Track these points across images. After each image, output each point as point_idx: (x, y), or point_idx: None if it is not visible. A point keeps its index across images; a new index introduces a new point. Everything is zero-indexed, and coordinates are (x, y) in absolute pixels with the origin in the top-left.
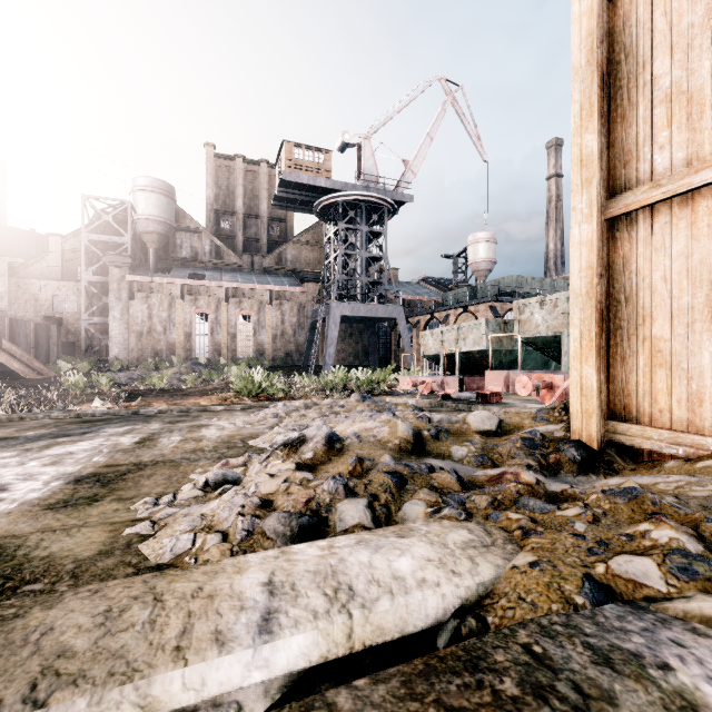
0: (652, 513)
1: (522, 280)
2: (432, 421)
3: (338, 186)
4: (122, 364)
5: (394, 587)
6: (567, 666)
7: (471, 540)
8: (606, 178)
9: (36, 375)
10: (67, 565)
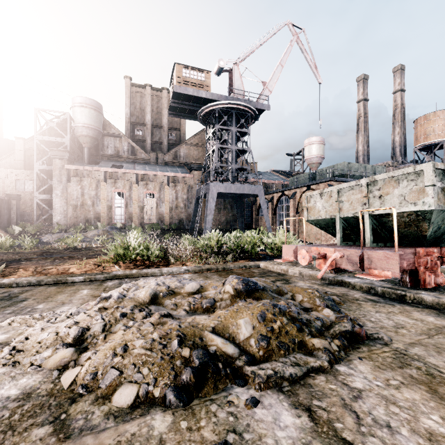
0: None
1: (351, 166)
2: None
3: (215, 97)
4: (62, 228)
5: None
6: None
7: None
8: None
9: None
10: None
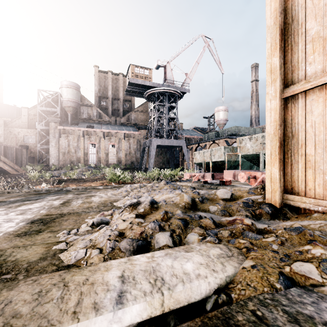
0: (310, 240)
1: (240, 128)
2: (200, 194)
3: (155, 85)
4: (56, 167)
5: (184, 279)
6: (276, 323)
7: (221, 253)
8: (283, 78)
9: (16, 172)
10: (24, 265)
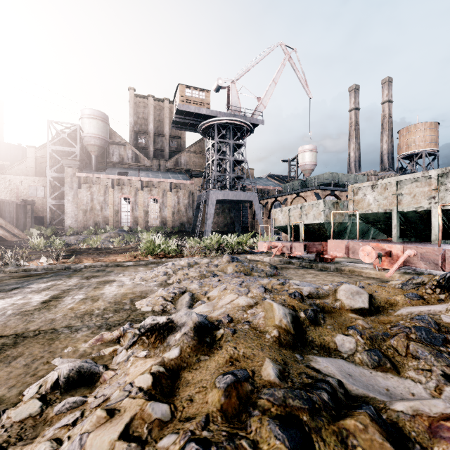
0: None
1: (335, 176)
2: (304, 297)
3: (214, 114)
4: (74, 230)
5: None
6: None
7: None
8: None
9: (14, 238)
10: None
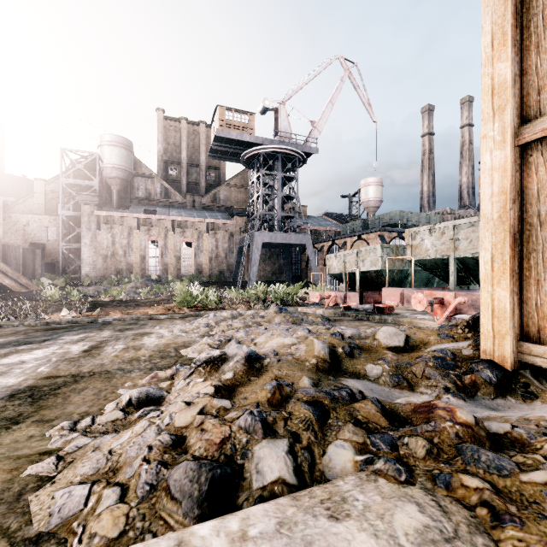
0: None
1: (404, 215)
2: (344, 337)
3: (260, 141)
4: (92, 280)
5: None
6: None
7: (425, 526)
8: (519, 105)
9: (22, 289)
10: None
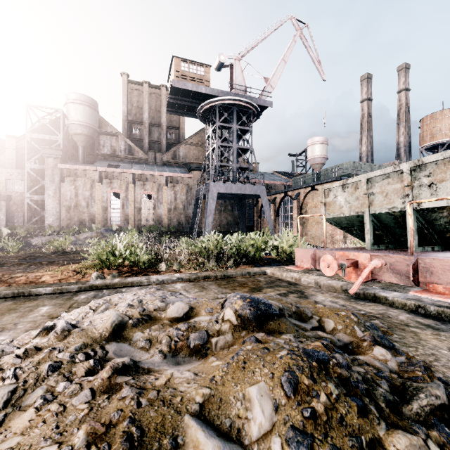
0: None
1: (357, 165)
2: None
3: (215, 92)
4: (54, 230)
5: None
6: None
7: None
8: None
9: None
10: None
